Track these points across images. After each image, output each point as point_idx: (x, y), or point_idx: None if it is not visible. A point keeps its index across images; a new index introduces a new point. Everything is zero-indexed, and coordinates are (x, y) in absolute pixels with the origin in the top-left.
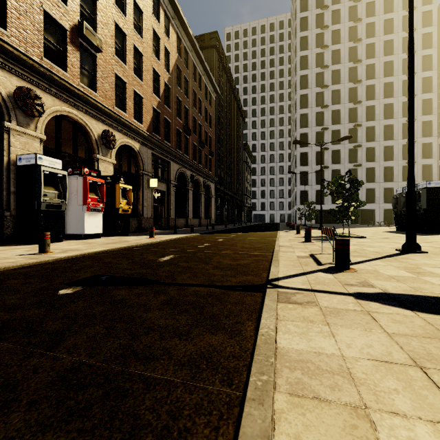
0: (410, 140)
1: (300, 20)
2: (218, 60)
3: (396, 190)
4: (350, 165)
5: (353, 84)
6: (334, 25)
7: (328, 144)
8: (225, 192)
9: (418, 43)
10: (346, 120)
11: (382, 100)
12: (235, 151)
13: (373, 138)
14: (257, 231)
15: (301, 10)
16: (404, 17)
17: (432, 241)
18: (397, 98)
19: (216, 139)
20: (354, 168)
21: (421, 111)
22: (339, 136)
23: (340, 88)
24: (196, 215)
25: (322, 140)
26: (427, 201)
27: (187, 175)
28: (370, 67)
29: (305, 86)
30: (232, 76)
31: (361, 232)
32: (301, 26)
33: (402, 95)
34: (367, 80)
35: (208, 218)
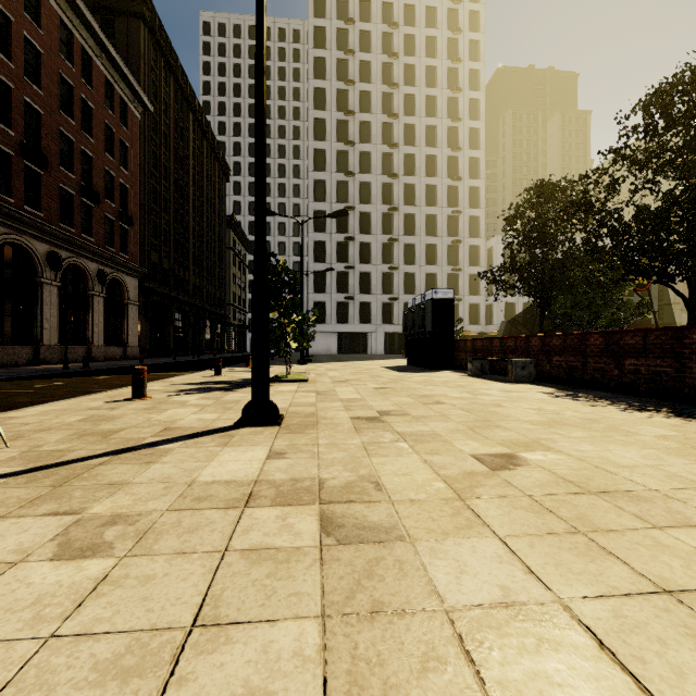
0: (256, 166)
1: (315, 30)
2: (154, 48)
3: (408, 302)
4: (384, 267)
5: (388, 149)
6: (363, 53)
7: (354, 231)
8: (173, 296)
9: (465, 110)
10: (378, 200)
11: (424, 178)
12: (204, 226)
13: (413, 231)
14: (172, 370)
15: (316, 14)
16: (450, 70)
17: (393, 386)
18: (442, 179)
19: (147, 195)
20: (389, 271)
21: (468, 202)
22: (369, 222)
23: (371, 150)
24: (81, 338)
25: (346, 225)
26: (433, 319)
27: (36, 252)
28: (409, 127)
29: (322, 136)
30: (191, 89)
31: (347, 369)
32: (316, 40)
33: (447, 176)
34: (406, 145)
35: (121, 344)
